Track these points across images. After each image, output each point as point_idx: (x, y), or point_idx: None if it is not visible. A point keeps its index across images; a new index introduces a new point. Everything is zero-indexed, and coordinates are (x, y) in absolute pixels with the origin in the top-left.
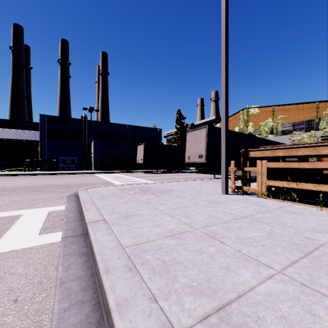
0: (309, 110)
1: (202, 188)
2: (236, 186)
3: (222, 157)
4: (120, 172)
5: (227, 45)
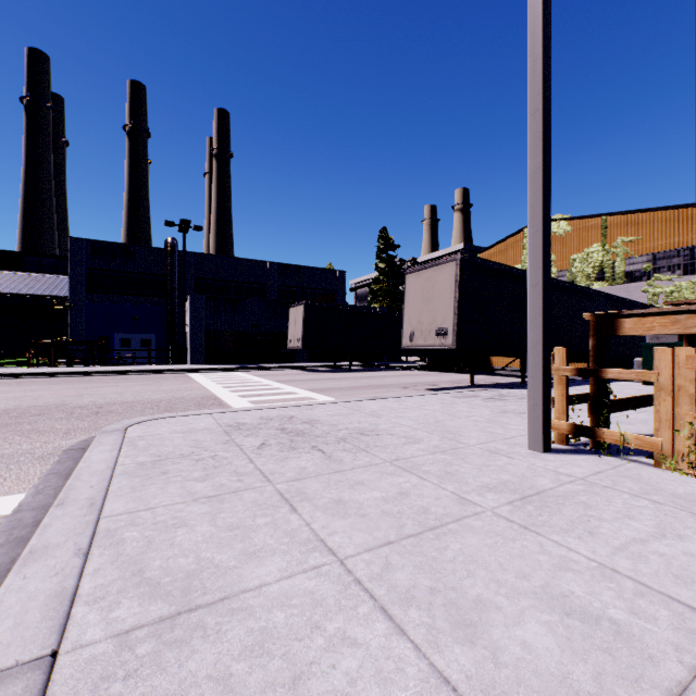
0: (693, 223)
1: (459, 425)
2: (574, 427)
3: (532, 335)
4: (249, 370)
5: None
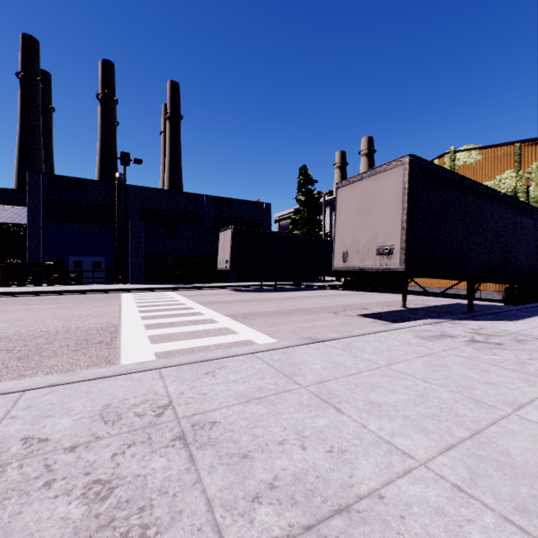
0: None
1: None
2: None
3: None
4: (181, 289)
5: None
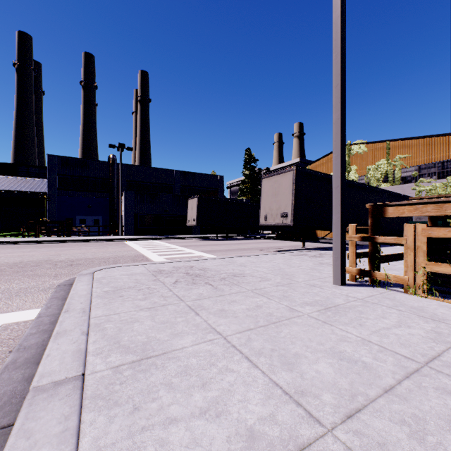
0: (444, 146)
1: (293, 271)
2: (360, 270)
3: (335, 216)
4: (162, 239)
5: (344, 13)
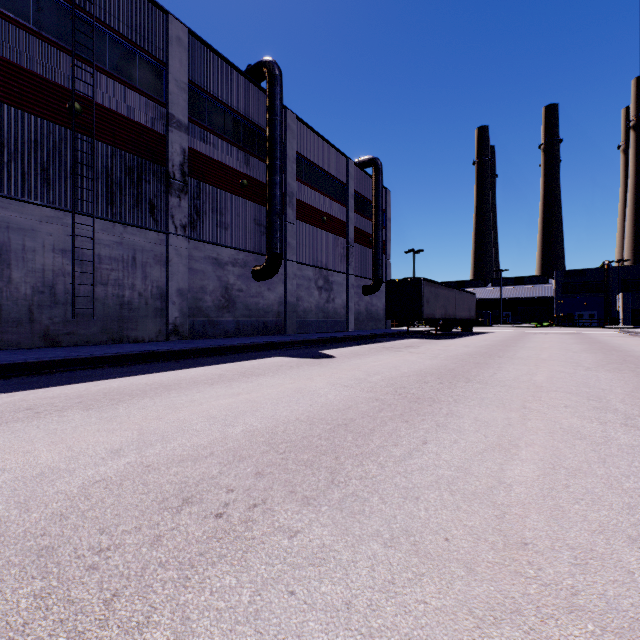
0: None
1: None
2: None
3: None
4: None
5: None
